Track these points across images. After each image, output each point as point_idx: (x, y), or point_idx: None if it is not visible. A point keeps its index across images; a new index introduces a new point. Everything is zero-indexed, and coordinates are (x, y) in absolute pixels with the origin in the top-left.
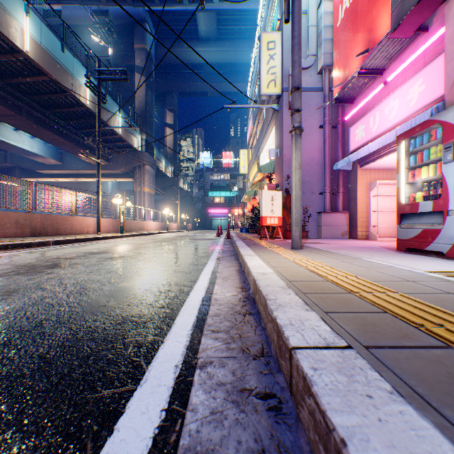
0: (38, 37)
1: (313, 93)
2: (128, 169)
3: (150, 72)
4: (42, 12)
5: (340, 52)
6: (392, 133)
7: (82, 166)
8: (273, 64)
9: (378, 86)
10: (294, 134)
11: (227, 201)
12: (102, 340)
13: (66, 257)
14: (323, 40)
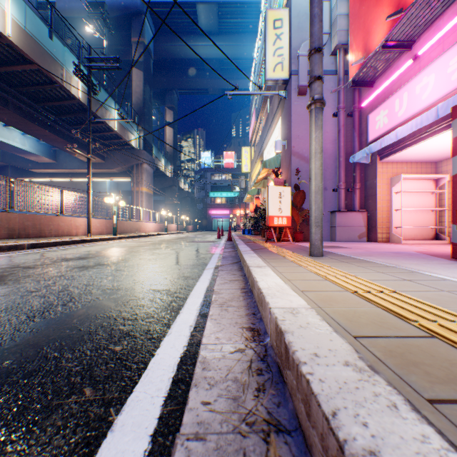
0: (22, 21)
1: (325, 76)
2: (125, 168)
3: (148, 67)
4: (36, 4)
5: (359, 25)
6: (431, 112)
7: (77, 165)
8: (280, 45)
9: (405, 62)
10: (314, 108)
11: (228, 201)
12: None
13: (25, 266)
14: (338, 15)
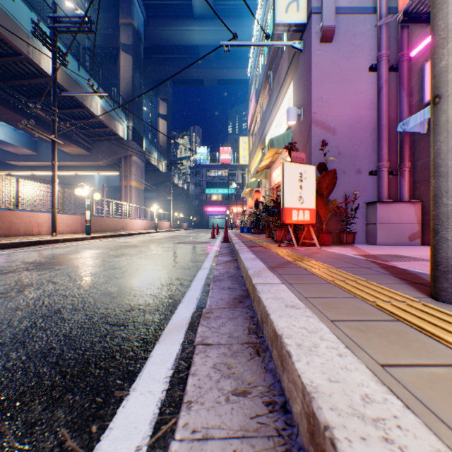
0: None
1: (358, 16)
2: (112, 160)
3: (137, 52)
4: None
5: None
6: None
7: (60, 156)
8: None
9: None
10: None
11: (225, 198)
12: None
13: None
14: None
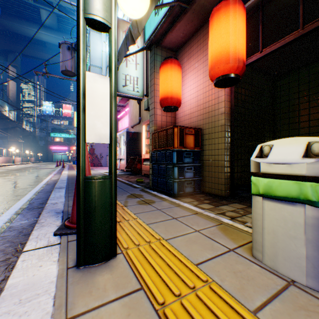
0: None
1: None
2: None
3: None
4: None
5: None
6: (122, 132)
7: None
8: None
9: (125, 110)
10: None
11: (67, 140)
12: (30, 182)
13: None
14: None
